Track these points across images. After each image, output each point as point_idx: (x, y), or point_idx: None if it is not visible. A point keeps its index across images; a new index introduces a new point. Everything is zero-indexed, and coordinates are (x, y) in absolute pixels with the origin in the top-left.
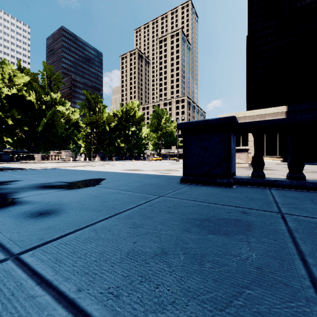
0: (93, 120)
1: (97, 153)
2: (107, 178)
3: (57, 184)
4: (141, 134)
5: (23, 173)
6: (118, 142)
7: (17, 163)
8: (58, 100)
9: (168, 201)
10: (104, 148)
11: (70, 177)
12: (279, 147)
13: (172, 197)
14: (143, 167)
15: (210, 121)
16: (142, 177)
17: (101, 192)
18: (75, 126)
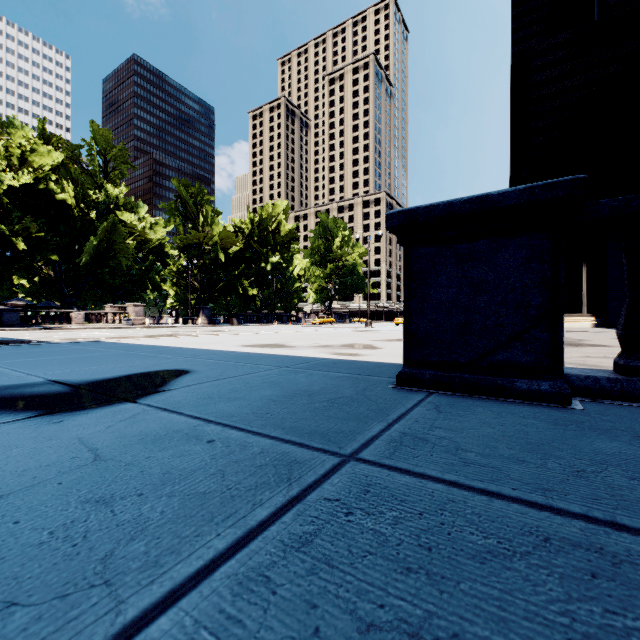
0: (192, 241)
1: (202, 308)
2: (194, 370)
3: (30, 393)
4: (292, 270)
5: (2, 353)
6: (243, 286)
7: (31, 329)
8: (122, 201)
9: (382, 497)
10: (216, 299)
11: (100, 365)
12: (588, 296)
13: (392, 468)
14: (295, 339)
15: (495, 197)
16: (288, 367)
17: (133, 433)
18: (157, 253)
